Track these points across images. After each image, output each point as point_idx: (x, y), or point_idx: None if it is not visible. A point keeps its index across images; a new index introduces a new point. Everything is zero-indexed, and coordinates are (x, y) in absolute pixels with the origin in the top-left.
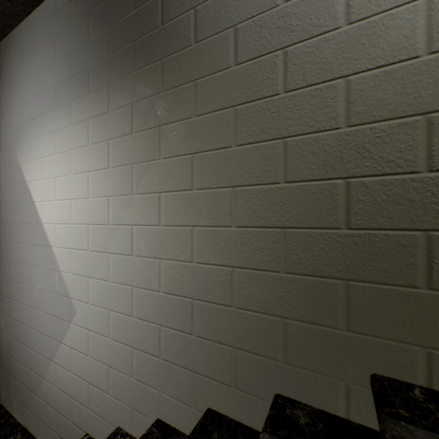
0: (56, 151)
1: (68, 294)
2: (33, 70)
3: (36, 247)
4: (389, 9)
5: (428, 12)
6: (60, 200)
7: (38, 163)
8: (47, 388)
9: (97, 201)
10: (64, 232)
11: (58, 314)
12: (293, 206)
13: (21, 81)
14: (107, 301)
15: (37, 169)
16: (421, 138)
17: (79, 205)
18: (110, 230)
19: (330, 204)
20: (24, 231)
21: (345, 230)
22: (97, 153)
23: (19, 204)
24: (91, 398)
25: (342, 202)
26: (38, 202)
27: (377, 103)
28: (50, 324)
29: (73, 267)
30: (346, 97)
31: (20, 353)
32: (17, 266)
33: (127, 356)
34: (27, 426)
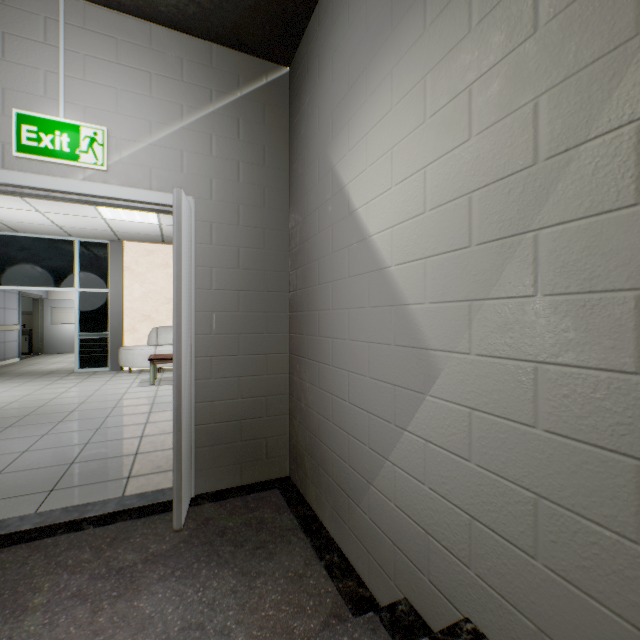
0: (393, 102)
1: (419, 343)
2: (353, 10)
3: (358, 278)
4: None
5: None
6: (402, 182)
7: (361, 147)
8: (377, 502)
9: (494, 132)
10: (409, 234)
11: (397, 380)
12: None
13: (335, 47)
14: (528, 343)
15: (359, 158)
16: None
17: (444, 168)
18: (539, 175)
19: None
20: (339, 262)
21: None
22: (494, 30)
23: (332, 225)
24: (477, 550)
25: None
26: (361, 208)
27: None
28: (382, 398)
29: (429, 290)
30: None
31: (334, 440)
32: (329, 315)
33: (615, 481)
34: (343, 549)
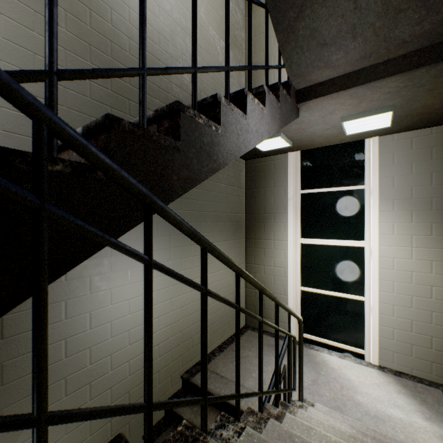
0: None
1: None
2: None
3: None
4: (122, 365)
5: (129, 364)
6: None
7: None
8: None
9: None
10: None
11: None
12: (94, 442)
13: None
14: None
15: None
16: (128, 398)
17: None
18: None
19: (107, 432)
20: None
21: (111, 437)
22: None
23: None
24: None
25: (110, 429)
26: None
27: (119, 393)
28: None
29: None
30: (111, 394)
31: None
32: None
33: None
34: None
